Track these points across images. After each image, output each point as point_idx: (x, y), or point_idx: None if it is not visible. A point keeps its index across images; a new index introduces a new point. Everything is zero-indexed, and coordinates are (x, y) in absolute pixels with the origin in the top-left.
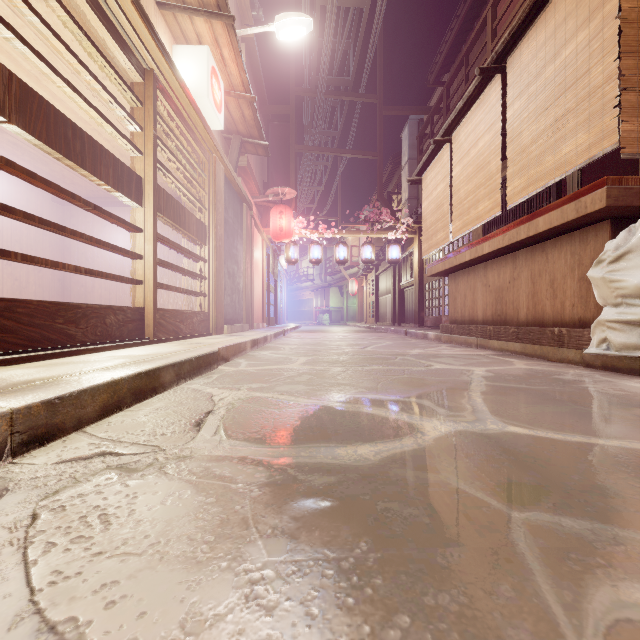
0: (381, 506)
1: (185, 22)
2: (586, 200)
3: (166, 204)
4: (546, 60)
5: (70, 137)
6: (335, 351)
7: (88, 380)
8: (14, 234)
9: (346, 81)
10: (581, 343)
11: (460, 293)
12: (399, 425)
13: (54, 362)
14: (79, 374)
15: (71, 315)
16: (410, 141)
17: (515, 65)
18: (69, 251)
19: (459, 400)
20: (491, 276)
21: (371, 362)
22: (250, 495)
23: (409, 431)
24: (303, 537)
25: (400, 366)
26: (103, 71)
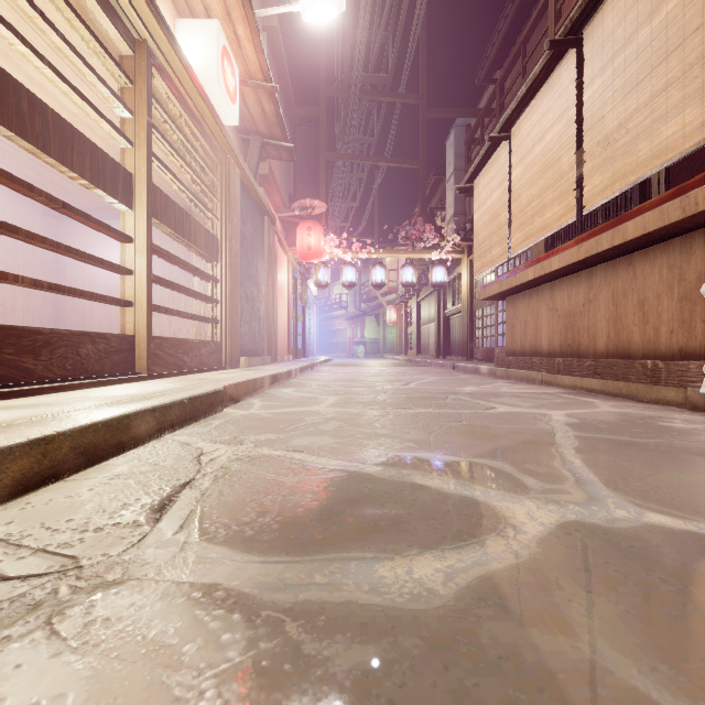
0: None
1: None
2: (697, 195)
3: (164, 209)
4: (639, 21)
5: (26, 110)
6: (371, 388)
7: (0, 437)
8: None
9: (384, 79)
10: (685, 379)
11: (519, 319)
12: (473, 510)
13: None
14: None
15: (27, 343)
16: (456, 149)
17: (595, 34)
18: (64, 272)
19: (549, 462)
20: (559, 298)
21: (417, 403)
22: None
23: (492, 523)
24: None
25: (454, 408)
26: (87, 45)
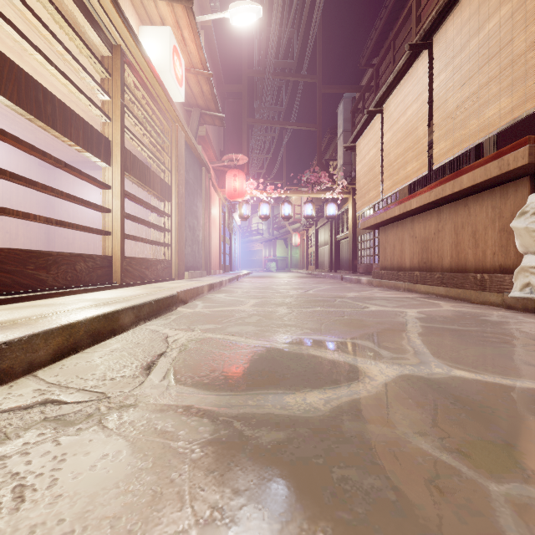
0: (337, 474)
1: (150, 6)
2: (509, 158)
3: (132, 165)
4: (470, 34)
5: (41, 100)
6: (281, 294)
7: (43, 324)
8: (5, 193)
9: (290, 64)
10: (502, 287)
11: (389, 244)
12: (346, 368)
13: (21, 305)
14: (37, 317)
15: (42, 262)
16: (344, 115)
17: (441, 41)
18: (53, 208)
19: (399, 341)
20: (417, 228)
21: (313, 304)
22: (190, 457)
23: (356, 375)
24: (247, 523)
25: (340, 308)
26: (77, 47)
